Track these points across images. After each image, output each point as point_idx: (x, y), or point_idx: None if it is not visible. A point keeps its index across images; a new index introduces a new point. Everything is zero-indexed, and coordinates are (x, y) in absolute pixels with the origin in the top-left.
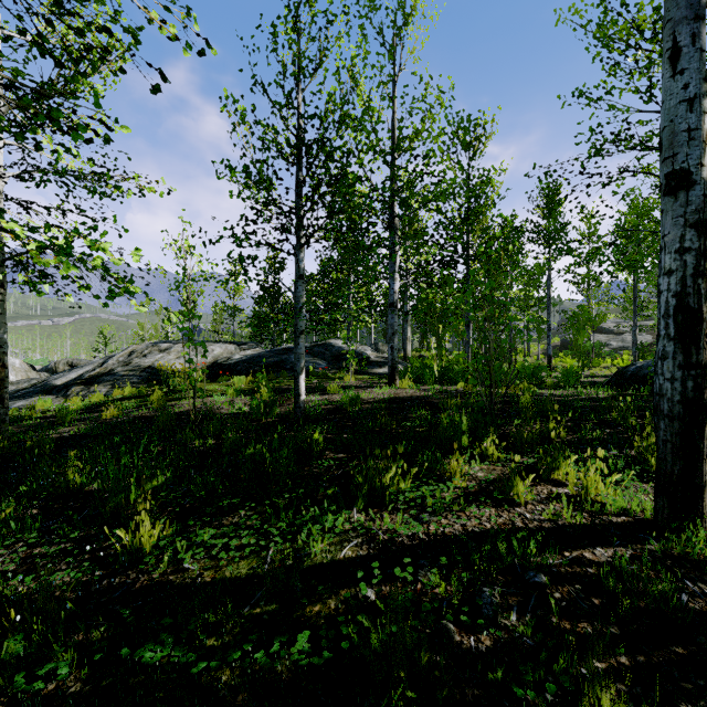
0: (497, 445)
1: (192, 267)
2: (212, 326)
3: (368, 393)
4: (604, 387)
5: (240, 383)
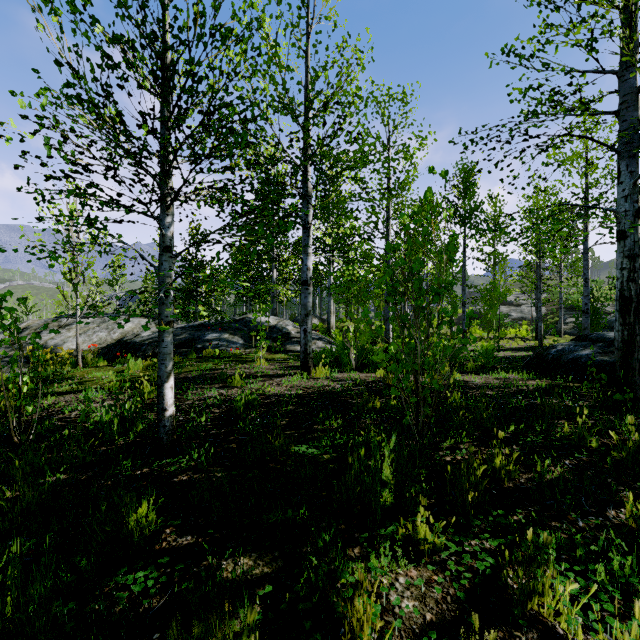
0: (428, 497)
1: (78, 235)
2: (142, 296)
3: (275, 386)
4: (525, 369)
5: (136, 369)
